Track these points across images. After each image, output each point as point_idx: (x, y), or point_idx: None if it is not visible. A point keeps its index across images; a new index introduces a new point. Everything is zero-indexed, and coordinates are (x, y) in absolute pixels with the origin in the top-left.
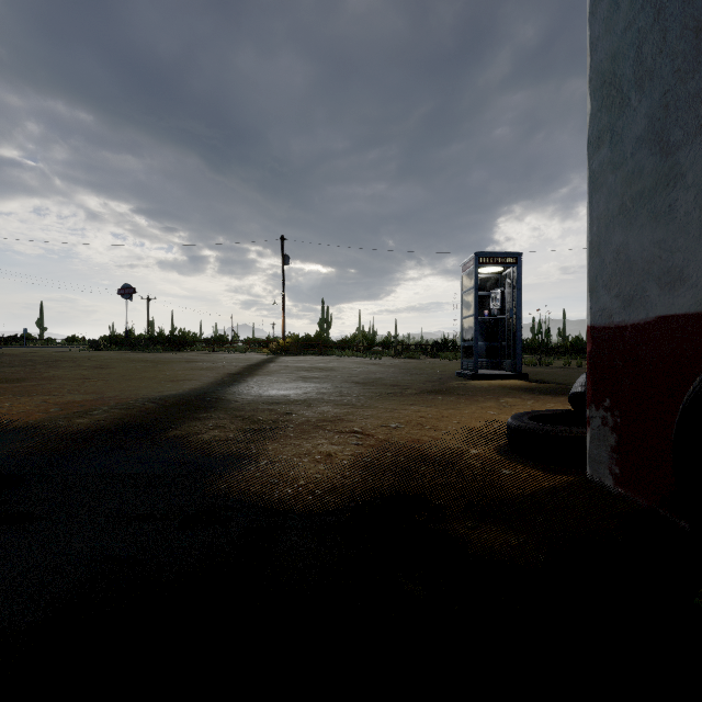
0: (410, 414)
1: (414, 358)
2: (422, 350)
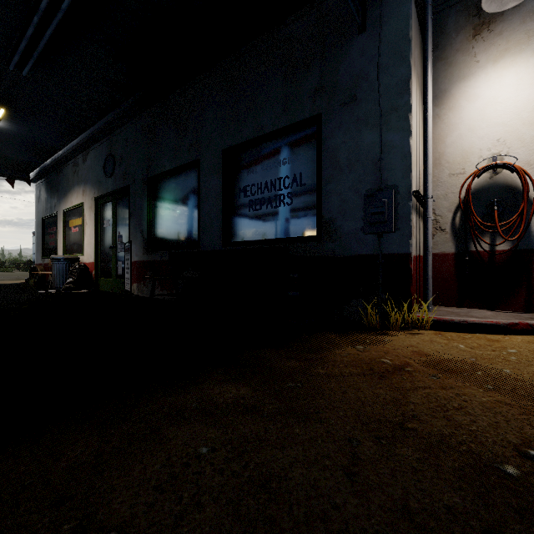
0: (4, 281)
1: (8, 271)
2: (16, 266)
